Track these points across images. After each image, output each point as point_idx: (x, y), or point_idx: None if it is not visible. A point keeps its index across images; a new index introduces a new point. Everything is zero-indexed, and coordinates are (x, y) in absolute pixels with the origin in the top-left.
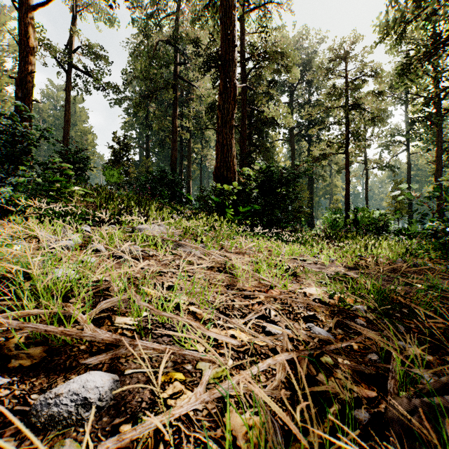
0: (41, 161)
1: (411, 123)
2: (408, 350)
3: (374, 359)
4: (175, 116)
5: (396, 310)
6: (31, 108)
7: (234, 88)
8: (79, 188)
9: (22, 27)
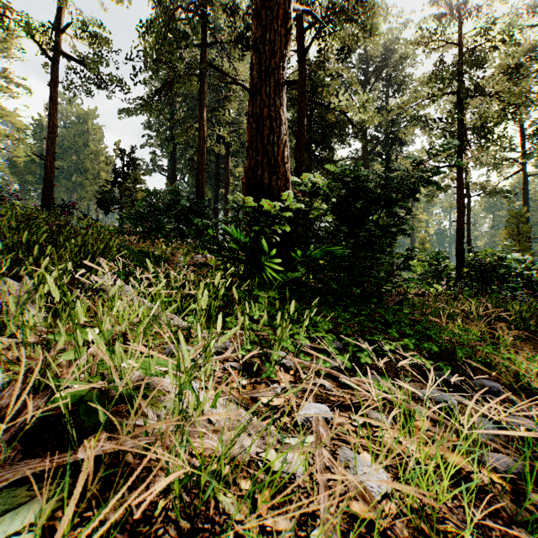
0: None
1: (536, 129)
2: None
3: None
4: (202, 119)
5: None
6: None
7: None
8: None
9: None
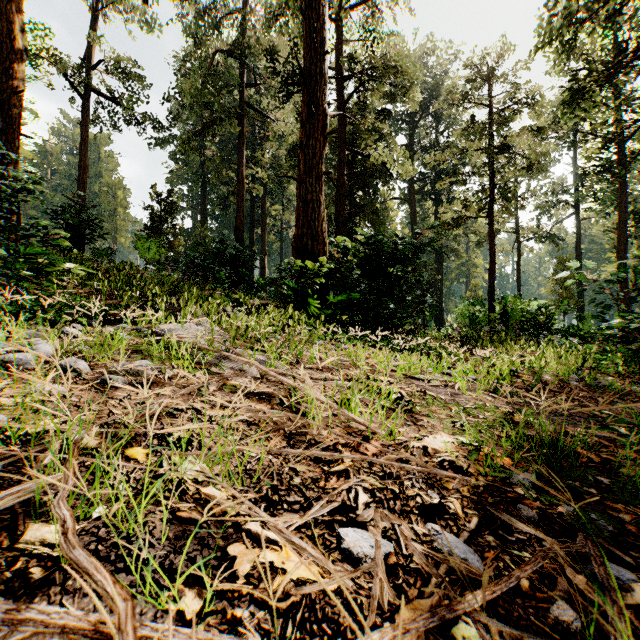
0: (13, 223)
1: (582, 174)
2: (632, 590)
3: (568, 620)
4: (241, 162)
5: (589, 482)
6: (19, 146)
7: (324, 116)
8: (74, 265)
9: (4, 23)
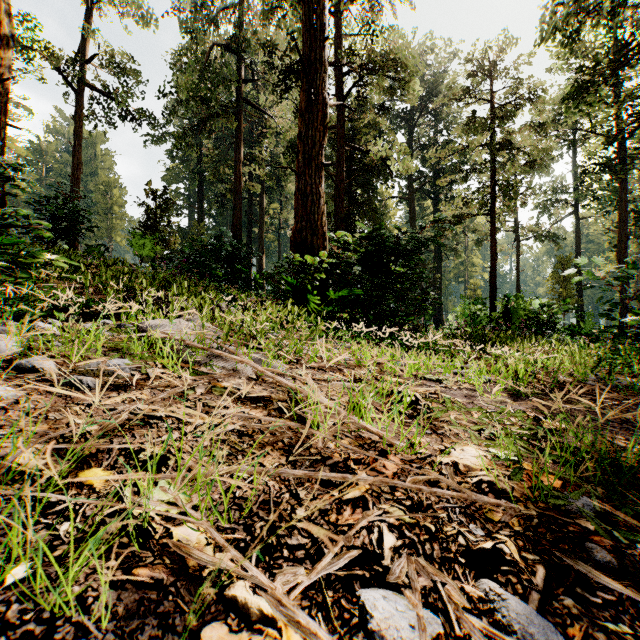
0: None
1: (582, 173)
2: None
3: None
4: (238, 158)
5: None
6: (5, 136)
7: (323, 104)
8: (54, 256)
9: None
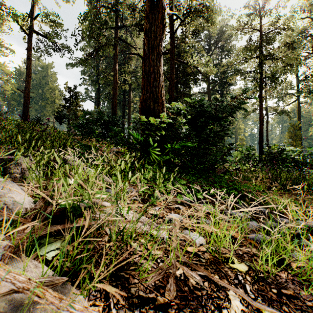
0: None
1: (305, 77)
2: None
3: None
4: (115, 70)
5: None
6: None
7: (162, 8)
8: None
9: None
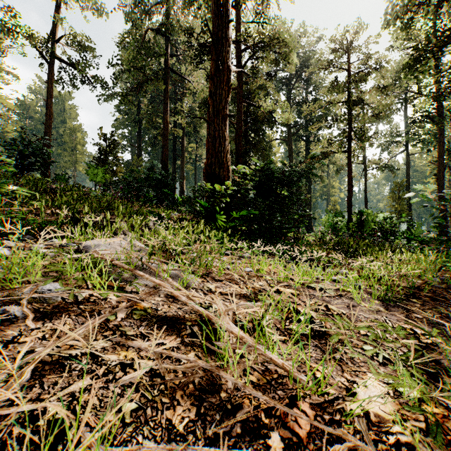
0: None
1: (412, 122)
2: None
3: None
4: (166, 111)
5: None
6: None
7: (228, 70)
8: (15, 187)
9: None
